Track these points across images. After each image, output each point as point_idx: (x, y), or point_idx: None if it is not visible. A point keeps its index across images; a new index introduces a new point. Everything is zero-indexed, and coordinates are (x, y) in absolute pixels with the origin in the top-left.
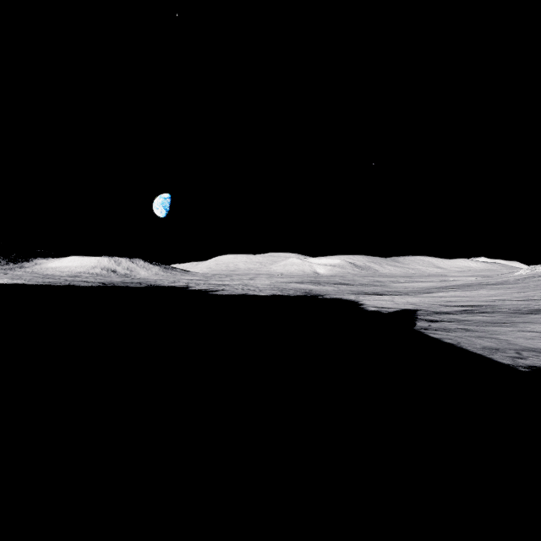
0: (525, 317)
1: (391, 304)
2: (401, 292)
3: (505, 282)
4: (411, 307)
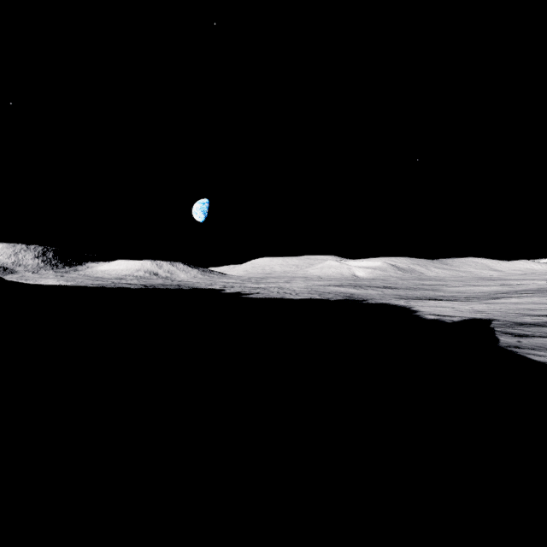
0: None
1: (453, 312)
2: (459, 297)
3: None
4: (480, 315)
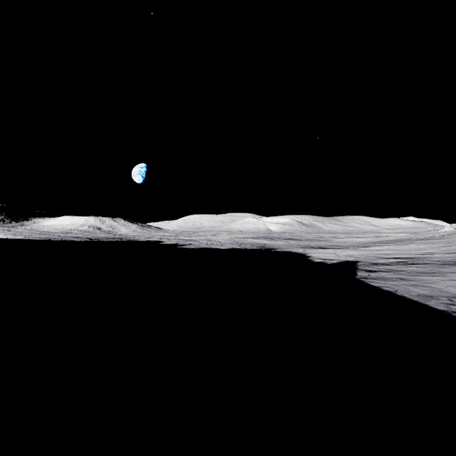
0: (453, 268)
1: (334, 256)
2: (342, 246)
3: (432, 238)
4: (351, 259)
